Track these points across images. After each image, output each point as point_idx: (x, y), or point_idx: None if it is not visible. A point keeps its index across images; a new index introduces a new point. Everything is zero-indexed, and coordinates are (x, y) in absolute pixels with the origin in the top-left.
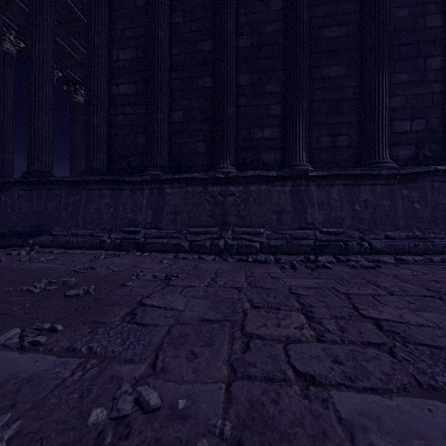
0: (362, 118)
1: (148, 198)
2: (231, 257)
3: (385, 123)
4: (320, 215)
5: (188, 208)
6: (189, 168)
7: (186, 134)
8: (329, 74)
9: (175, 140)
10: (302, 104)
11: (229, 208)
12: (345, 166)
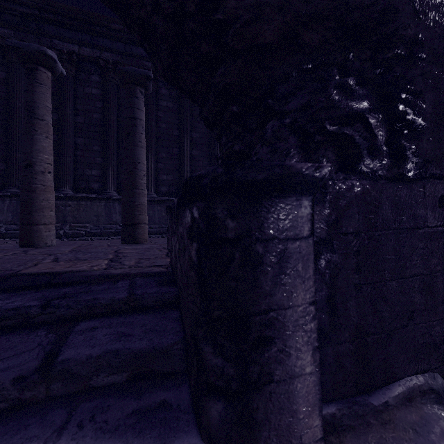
0: None
1: (8, 205)
2: (67, 239)
3: (152, 176)
4: (120, 217)
5: None
6: None
7: None
8: None
9: None
10: (111, 162)
11: (68, 213)
12: None
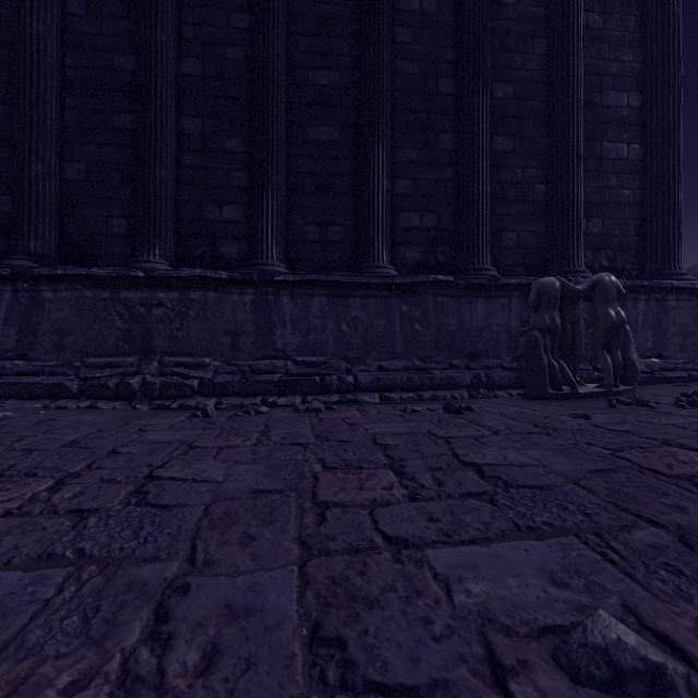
0: (358, 203)
1: (9, 306)
2: (148, 403)
3: (383, 214)
4: (295, 338)
5: (85, 325)
6: (98, 258)
7: (92, 203)
8: (318, 137)
9: (71, 210)
10: (271, 174)
11: (156, 326)
12: (340, 270)
